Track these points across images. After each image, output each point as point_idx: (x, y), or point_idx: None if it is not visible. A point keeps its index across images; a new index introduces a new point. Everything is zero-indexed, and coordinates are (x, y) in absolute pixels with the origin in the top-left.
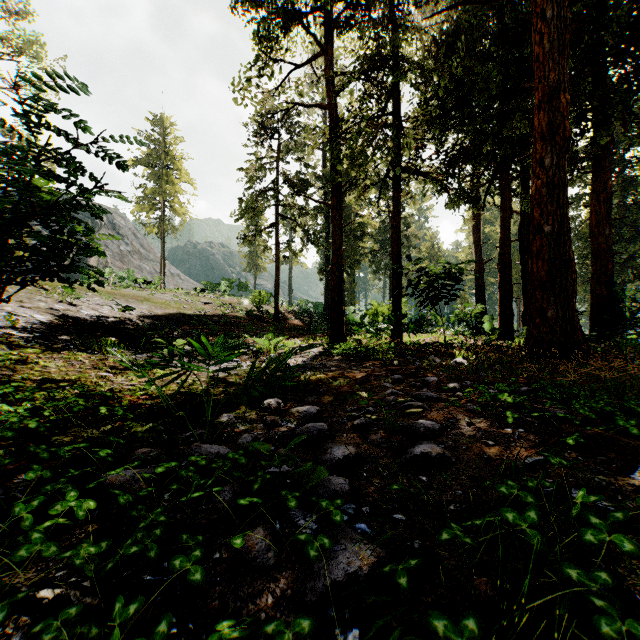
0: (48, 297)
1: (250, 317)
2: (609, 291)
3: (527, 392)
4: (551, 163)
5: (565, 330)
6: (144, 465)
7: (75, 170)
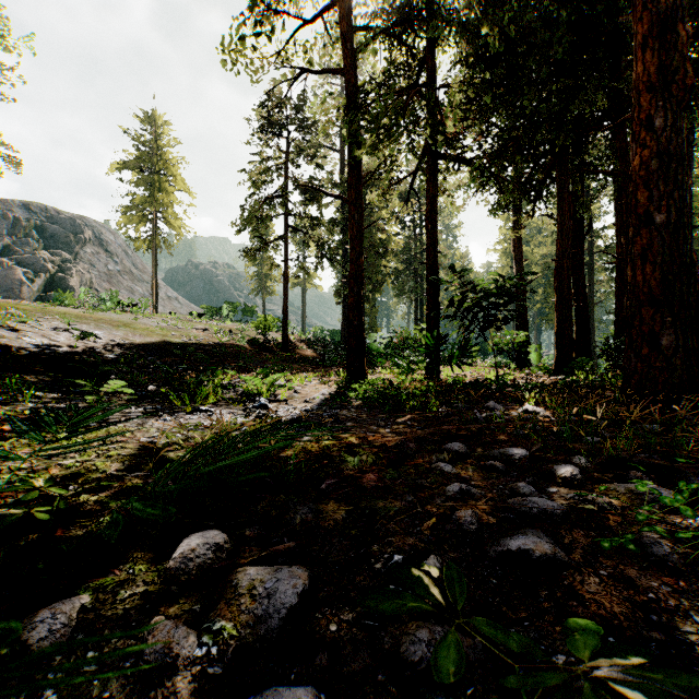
0: None
1: (253, 346)
2: None
3: None
4: (663, 124)
5: (687, 365)
6: None
7: None
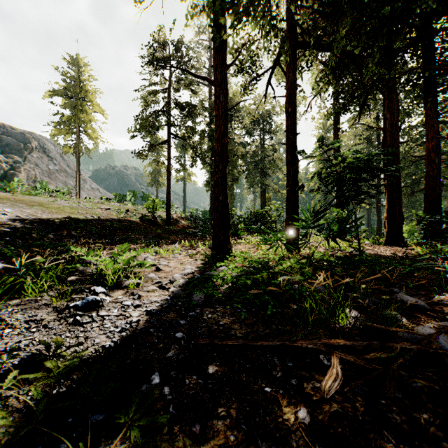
0: None
1: (143, 221)
2: None
3: None
4: None
5: None
6: None
7: None
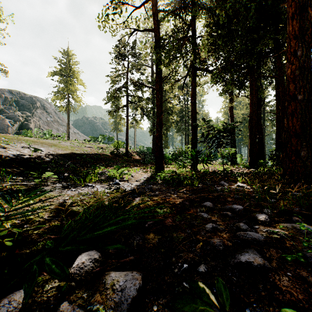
0: None
1: (112, 155)
2: None
3: None
4: (301, 54)
5: None
6: None
7: None
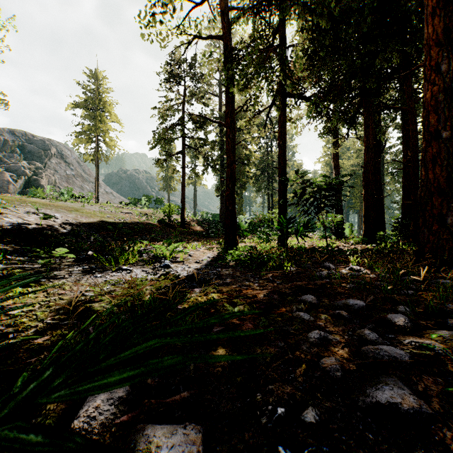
0: None
1: (161, 224)
2: None
3: None
4: (447, 68)
5: None
6: None
7: None
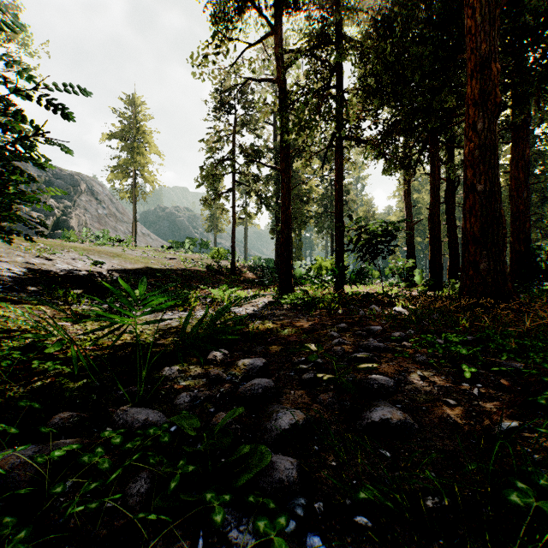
0: (27, 252)
1: (210, 271)
2: (527, 247)
3: (472, 341)
4: (483, 127)
5: (496, 281)
6: (59, 435)
7: (5, 109)
